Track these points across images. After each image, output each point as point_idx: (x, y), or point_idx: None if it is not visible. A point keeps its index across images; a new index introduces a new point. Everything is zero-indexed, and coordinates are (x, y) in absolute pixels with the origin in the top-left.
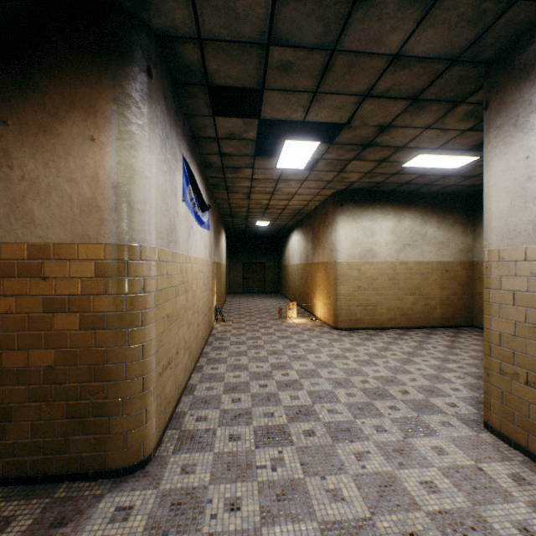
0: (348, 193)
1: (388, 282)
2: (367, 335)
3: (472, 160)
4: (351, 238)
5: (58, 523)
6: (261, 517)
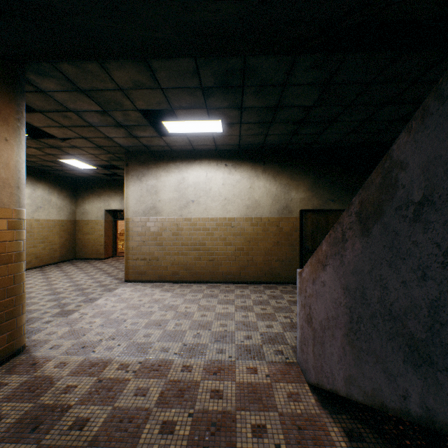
0: None
1: (27, 235)
2: None
3: (94, 168)
4: None
5: (32, 365)
6: (105, 318)
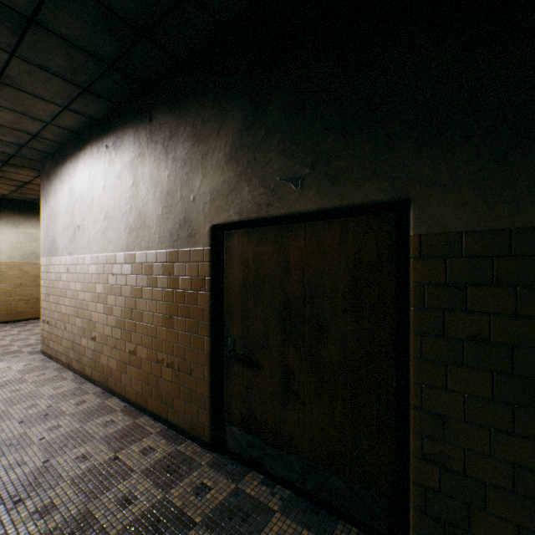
0: (9, 202)
1: None
2: (25, 324)
3: None
4: (12, 241)
5: None
6: None
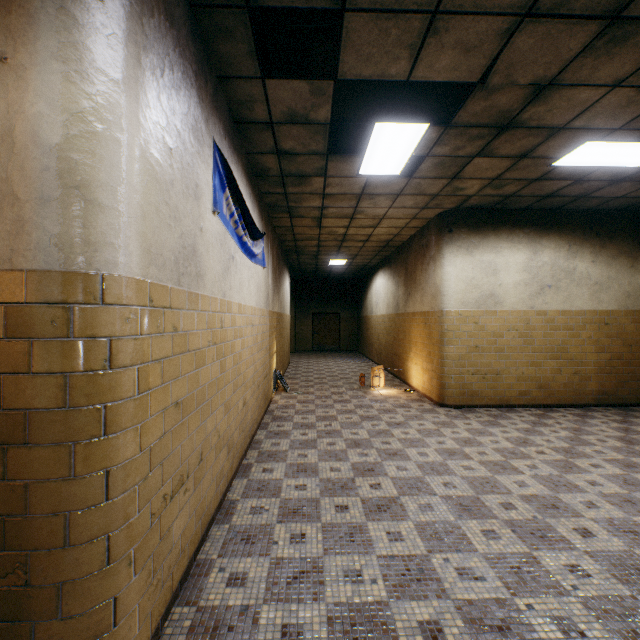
0: (460, 214)
1: (518, 340)
2: (489, 417)
3: None
4: (464, 277)
5: None
6: None
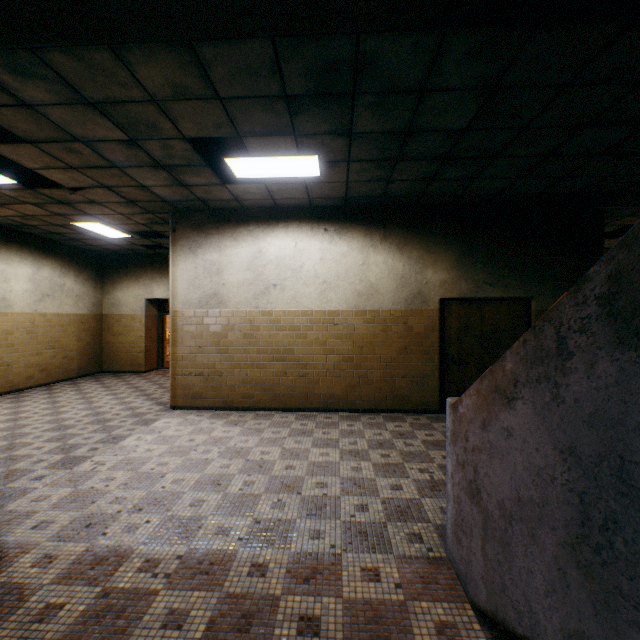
0: None
1: (27, 336)
2: (12, 399)
3: (128, 237)
4: None
5: None
6: (132, 471)
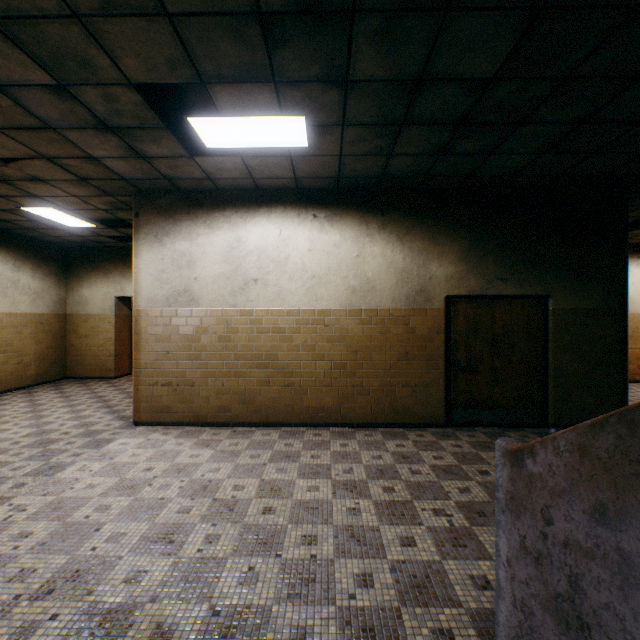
0: None
1: None
2: None
3: (90, 226)
4: None
5: None
6: (59, 520)
